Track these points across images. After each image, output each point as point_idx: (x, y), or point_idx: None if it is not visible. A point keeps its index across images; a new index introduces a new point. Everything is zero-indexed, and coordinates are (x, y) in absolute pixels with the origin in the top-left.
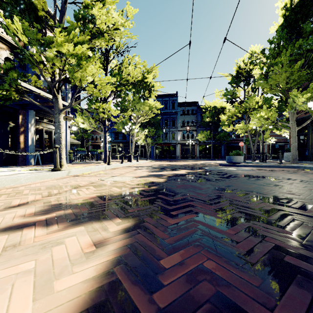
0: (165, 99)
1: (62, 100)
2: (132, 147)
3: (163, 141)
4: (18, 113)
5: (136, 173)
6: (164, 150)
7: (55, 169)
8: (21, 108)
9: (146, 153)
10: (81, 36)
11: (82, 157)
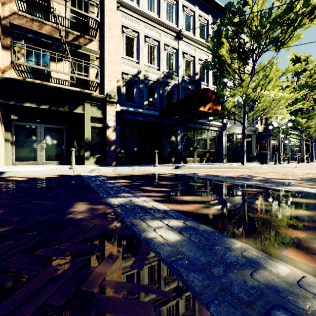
0: None
1: (296, 132)
2: None
3: None
4: (266, 139)
5: None
6: None
7: (308, 162)
8: (267, 137)
9: None
10: None
11: (287, 158)
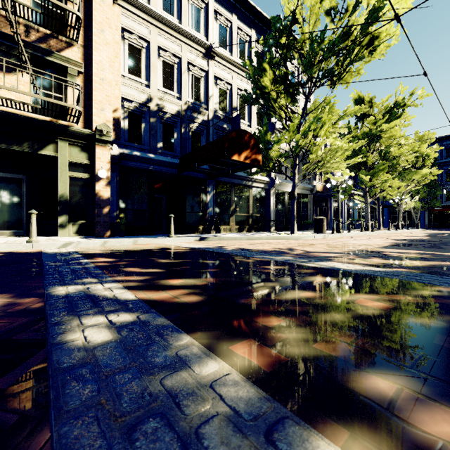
0: (447, 142)
1: (360, 192)
2: (399, 216)
3: (442, 203)
4: (327, 200)
5: (420, 234)
6: (445, 216)
7: (373, 230)
8: (328, 197)
9: (412, 220)
10: (384, 165)
11: (352, 225)
